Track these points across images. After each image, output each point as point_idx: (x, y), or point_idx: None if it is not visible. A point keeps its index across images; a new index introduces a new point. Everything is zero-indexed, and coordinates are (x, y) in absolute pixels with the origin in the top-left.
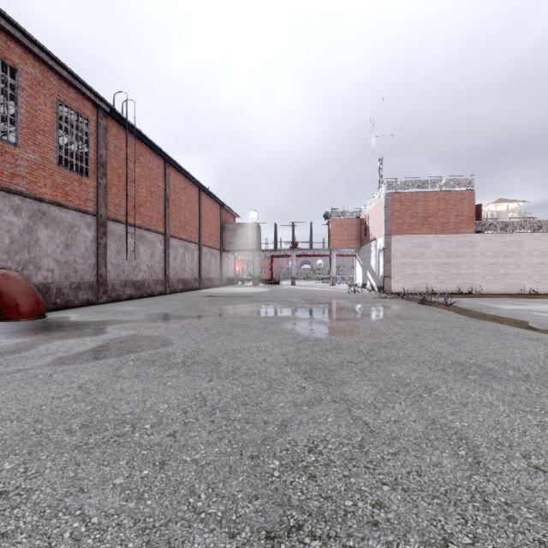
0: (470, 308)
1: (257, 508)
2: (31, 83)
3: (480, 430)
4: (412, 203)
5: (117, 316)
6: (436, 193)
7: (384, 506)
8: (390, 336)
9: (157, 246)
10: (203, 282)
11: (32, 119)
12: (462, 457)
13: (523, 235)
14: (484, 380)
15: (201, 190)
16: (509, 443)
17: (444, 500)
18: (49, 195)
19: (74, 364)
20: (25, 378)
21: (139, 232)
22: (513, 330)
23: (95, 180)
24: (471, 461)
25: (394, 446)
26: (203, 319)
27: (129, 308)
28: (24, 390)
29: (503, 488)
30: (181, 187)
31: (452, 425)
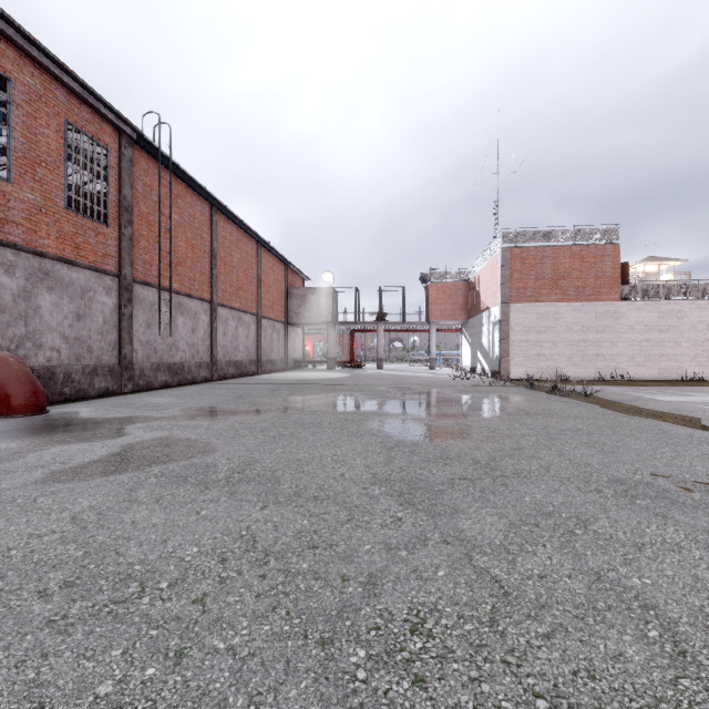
0: (618, 400)
1: None
2: (29, 98)
3: (673, 592)
4: (537, 261)
5: (144, 411)
6: (569, 247)
7: None
8: (516, 439)
9: (200, 317)
10: (262, 366)
11: (31, 146)
12: (655, 643)
13: (684, 303)
14: (660, 507)
15: (259, 244)
16: None
17: None
18: (53, 249)
19: (72, 481)
20: None
21: (177, 299)
22: (683, 430)
23: (117, 229)
24: (671, 651)
25: (544, 621)
26: (259, 416)
27: (161, 400)
28: None
29: None
30: (233, 241)
31: (628, 582)
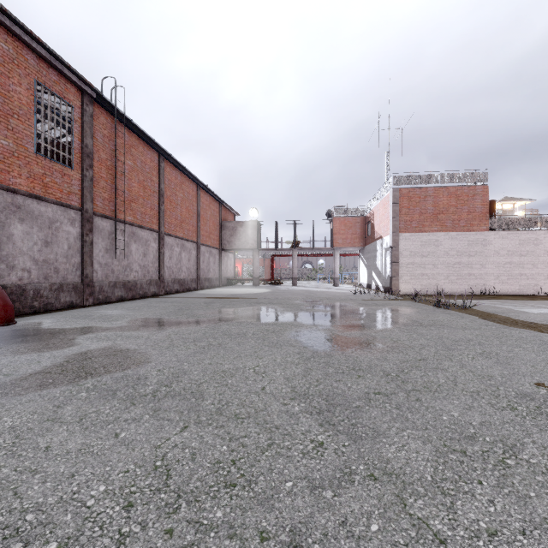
0: (493, 312)
1: None
2: (2, 60)
3: None
4: (421, 199)
5: (97, 322)
6: (446, 188)
7: None
8: (418, 349)
9: (150, 244)
10: (201, 283)
11: (4, 100)
12: None
13: (540, 233)
14: None
15: (199, 186)
16: None
17: None
18: (24, 186)
19: (6, 396)
20: None
21: (131, 229)
22: None
23: (80, 171)
24: None
25: None
26: (193, 326)
27: (114, 312)
28: None
29: None
30: (178, 183)
31: None
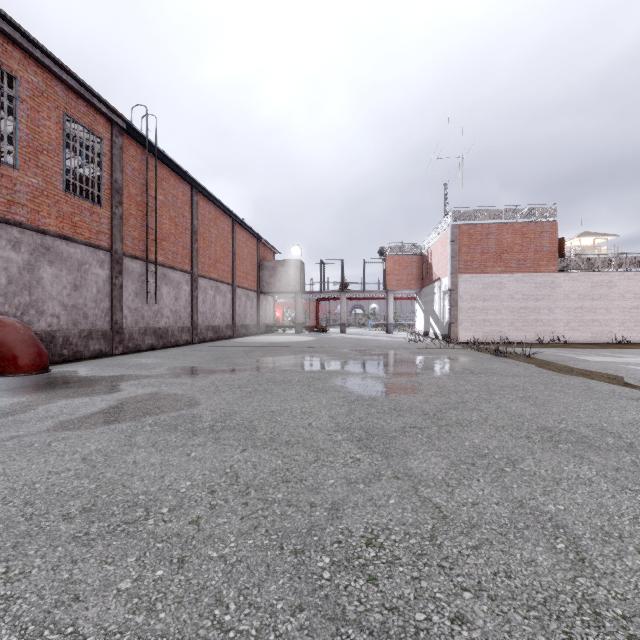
0: (553, 361)
1: (302, 623)
2: (32, 93)
3: (581, 515)
4: (483, 236)
5: (134, 370)
6: (511, 224)
7: (466, 621)
8: (461, 394)
9: (182, 287)
10: (237, 330)
11: (34, 136)
12: (561, 552)
13: (614, 275)
14: (578, 450)
15: (235, 221)
16: (618, 532)
17: (544, 612)
18: (54, 227)
19: (79, 429)
20: (17, 447)
21: (162, 271)
22: (607, 387)
23: (109, 209)
24: (573, 558)
25: (474, 537)
26: (236, 374)
27: (149, 361)
28: (15, 462)
29: (617, 595)
30: (212, 218)
31: (545, 508)
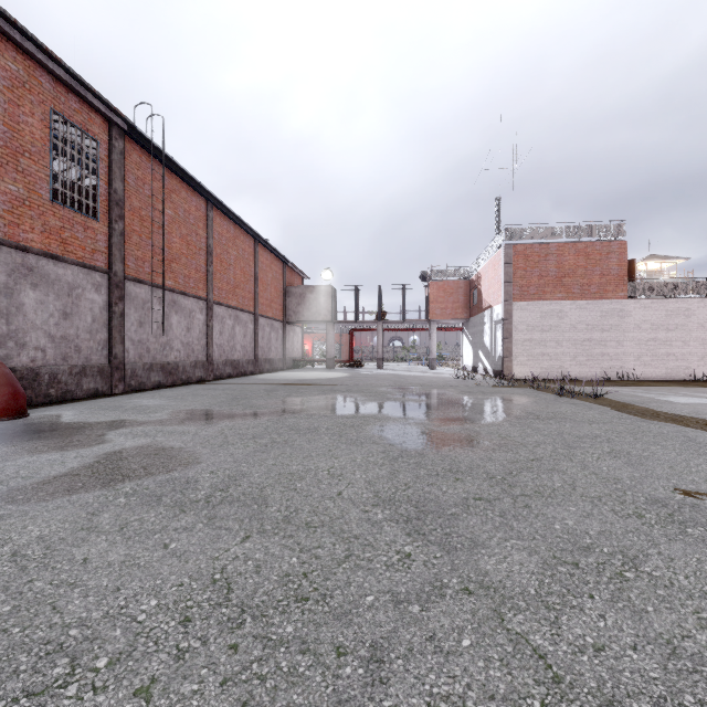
0: (630, 402)
1: None
2: (11, 84)
3: None
4: (541, 258)
5: (130, 414)
6: (573, 244)
7: None
8: (531, 448)
9: (196, 315)
10: (260, 365)
11: (13, 135)
12: None
13: (692, 302)
14: None
15: (257, 242)
16: None
17: None
18: (38, 243)
19: (29, 502)
20: None
21: (171, 297)
22: None
23: (107, 224)
24: None
25: None
26: (252, 420)
27: (152, 402)
28: None
29: None
30: (230, 238)
31: None
